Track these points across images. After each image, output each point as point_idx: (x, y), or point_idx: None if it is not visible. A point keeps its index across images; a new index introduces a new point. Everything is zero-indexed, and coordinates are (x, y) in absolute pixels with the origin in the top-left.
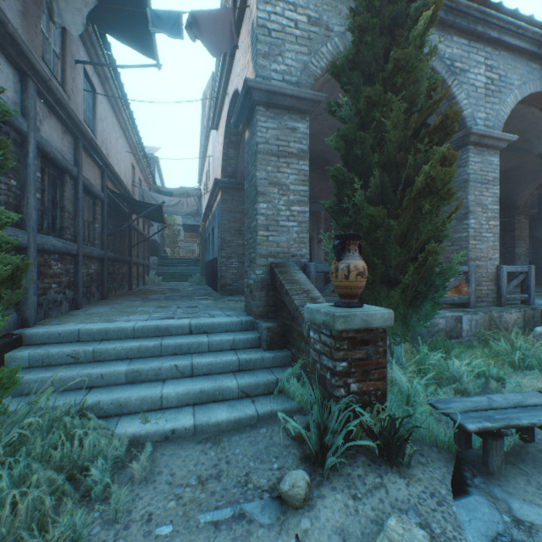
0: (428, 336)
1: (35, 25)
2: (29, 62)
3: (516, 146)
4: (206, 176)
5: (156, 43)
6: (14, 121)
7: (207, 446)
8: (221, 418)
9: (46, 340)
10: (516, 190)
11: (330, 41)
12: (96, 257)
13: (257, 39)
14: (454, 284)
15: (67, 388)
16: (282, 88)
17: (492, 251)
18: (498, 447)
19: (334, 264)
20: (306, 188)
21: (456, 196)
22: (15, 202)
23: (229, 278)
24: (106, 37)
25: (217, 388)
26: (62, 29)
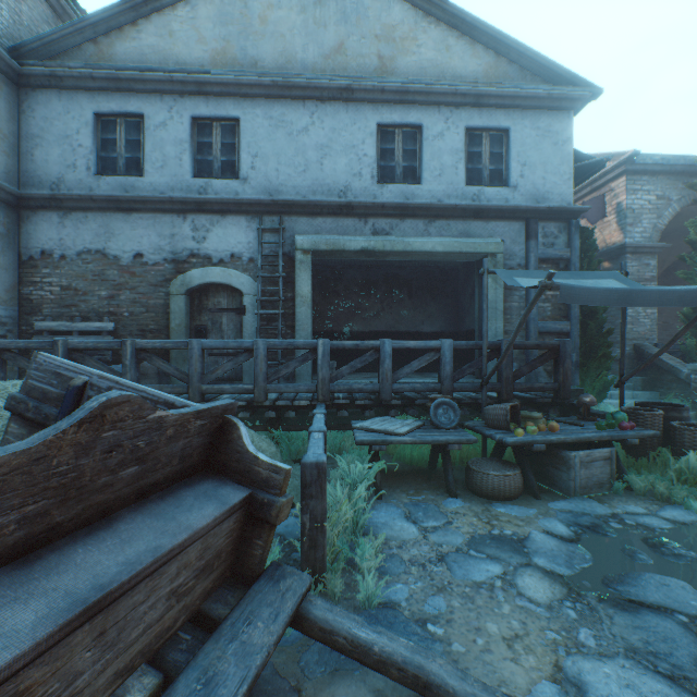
0: None
1: None
2: None
3: None
4: None
5: None
6: None
7: None
8: None
9: None
10: None
11: (670, 207)
12: None
13: (625, 216)
14: None
15: None
16: (644, 245)
17: None
18: None
19: None
20: None
21: None
22: None
23: None
24: None
25: (632, 402)
26: None
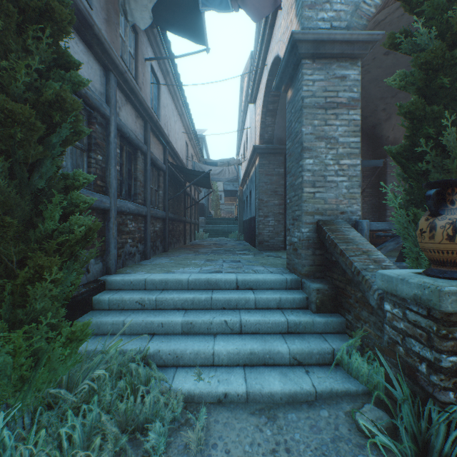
0: None
1: (115, 30)
2: (110, 58)
3: None
4: (243, 147)
5: (205, 28)
6: (100, 107)
7: (261, 421)
8: (274, 389)
9: (121, 287)
10: None
11: None
12: (159, 217)
13: None
14: None
15: (134, 332)
16: (331, 34)
17: None
18: None
19: (427, 220)
20: (357, 139)
21: None
22: (101, 173)
23: (266, 235)
24: (167, 36)
25: (267, 351)
26: (135, 34)
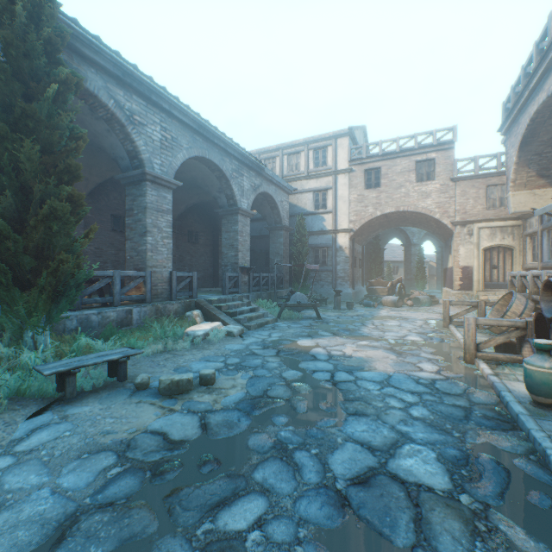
0: (100, 327)
1: None
2: None
3: (202, 187)
4: None
5: None
6: None
7: None
8: None
9: None
10: (219, 218)
11: None
12: None
13: None
14: (134, 286)
15: None
16: None
17: (167, 261)
18: (72, 381)
19: None
20: None
21: (141, 217)
22: None
23: None
24: None
25: None
26: None
